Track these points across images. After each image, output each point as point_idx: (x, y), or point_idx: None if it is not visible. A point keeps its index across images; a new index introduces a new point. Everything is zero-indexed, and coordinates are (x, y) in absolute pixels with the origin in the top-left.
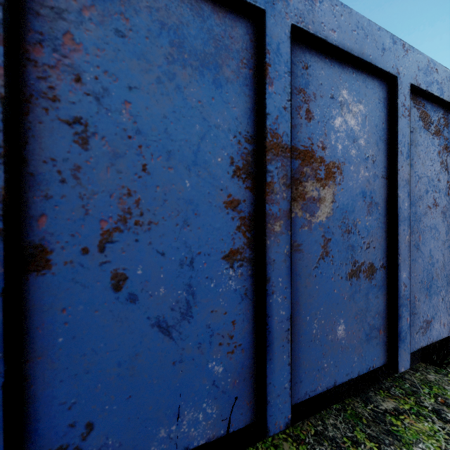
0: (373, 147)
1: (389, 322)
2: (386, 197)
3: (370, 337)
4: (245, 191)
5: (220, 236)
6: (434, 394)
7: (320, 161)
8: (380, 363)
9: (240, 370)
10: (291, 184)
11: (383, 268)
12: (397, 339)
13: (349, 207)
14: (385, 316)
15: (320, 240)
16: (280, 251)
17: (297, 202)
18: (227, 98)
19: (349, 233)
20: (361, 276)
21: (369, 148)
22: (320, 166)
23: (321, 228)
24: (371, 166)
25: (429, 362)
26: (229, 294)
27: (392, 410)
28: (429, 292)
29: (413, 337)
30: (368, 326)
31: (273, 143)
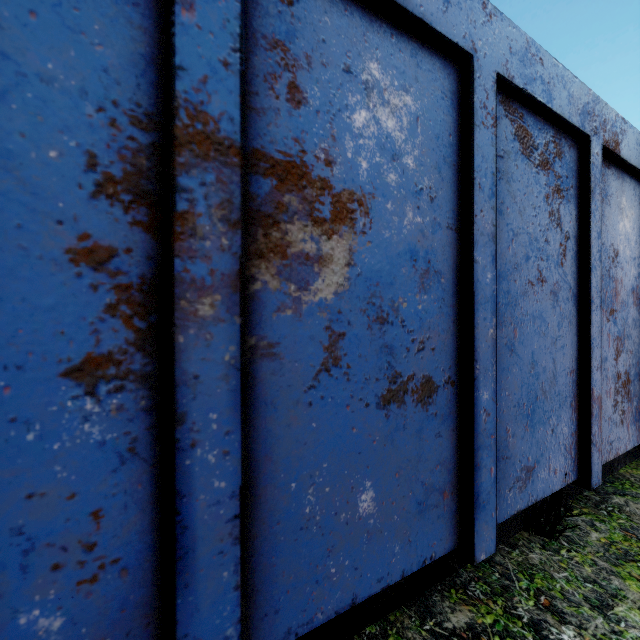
0: (432, 173)
1: (462, 476)
2: (456, 263)
3: (426, 506)
4: (130, 230)
5: (56, 326)
6: (536, 591)
7: (321, 186)
8: (444, 549)
9: (115, 615)
10: (242, 221)
11: (450, 385)
12: (473, 505)
13: (383, 277)
14: (454, 466)
15: (322, 336)
16: (213, 357)
17: (267, 261)
18: (77, 22)
19: (384, 324)
20: (409, 400)
21: (424, 175)
22: (322, 195)
23: (324, 312)
24: (428, 206)
25: (534, 530)
26: (84, 454)
27: (464, 630)
28: (532, 420)
29: (505, 496)
30: (421, 488)
31: (194, 132)
